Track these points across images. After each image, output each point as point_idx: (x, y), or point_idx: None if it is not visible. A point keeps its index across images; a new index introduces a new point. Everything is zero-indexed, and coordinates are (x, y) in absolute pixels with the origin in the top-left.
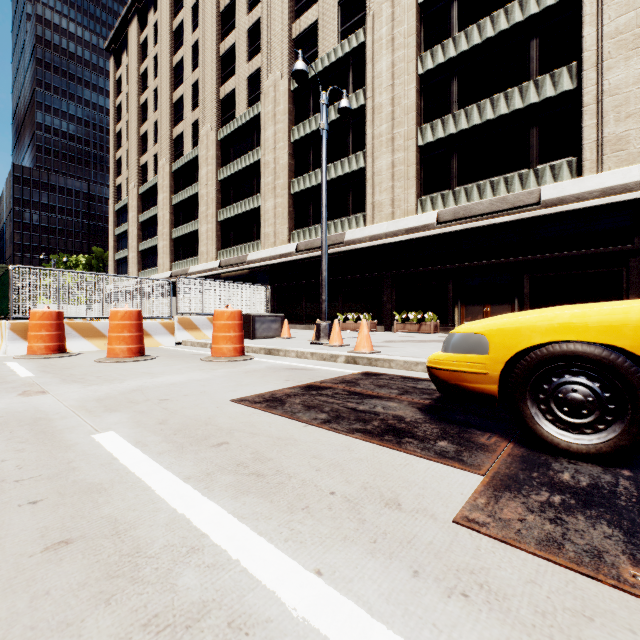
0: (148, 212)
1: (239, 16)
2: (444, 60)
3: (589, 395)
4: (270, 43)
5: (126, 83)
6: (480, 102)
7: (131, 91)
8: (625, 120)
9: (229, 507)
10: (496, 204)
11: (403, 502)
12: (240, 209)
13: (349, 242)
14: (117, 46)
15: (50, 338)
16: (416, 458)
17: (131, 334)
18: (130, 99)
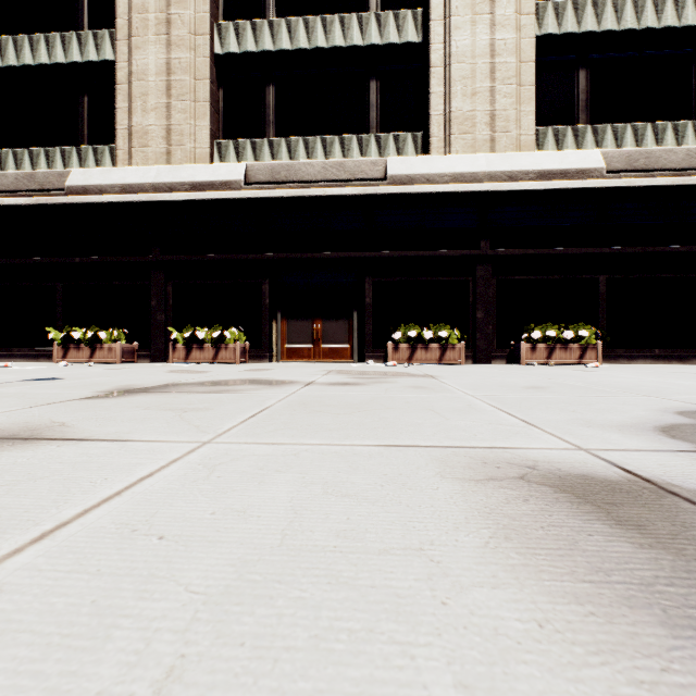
0: None
1: None
2: None
3: None
4: None
5: None
6: (309, 17)
7: None
8: (472, 97)
9: None
10: (332, 170)
11: None
12: None
13: (77, 190)
14: None
15: None
16: None
17: None
18: None
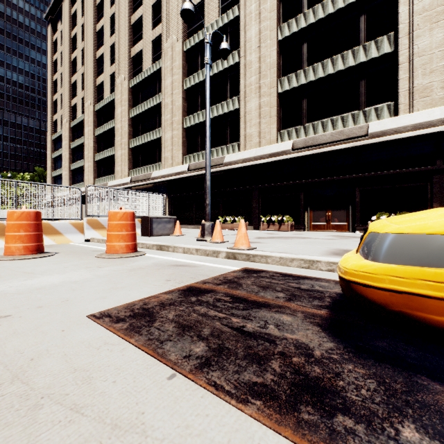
0: (77, 141)
1: None
2: (297, 30)
3: None
4: (168, 15)
5: (61, 44)
6: (323, 61)
7: (64, 50)
8: (429, 74)
9: None
10: (336, 136)
11: None
12: (146, 139)
13: (227, 163)
14: (54, 16)
15: None
16: None
17: (27, 233)
18: (63, 56)
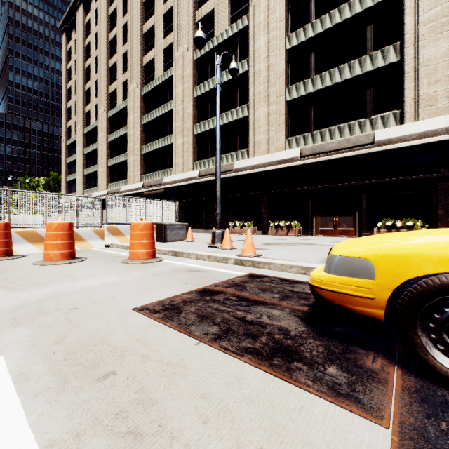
0: (91, 147)
1: (157, 5)
2: (305, 39)
3: None
4: (179, 25)
5: (75, 52)
6: (331, 70)
7: (78, 58)
8: (434, 84)
9: None
10: (342, 143)
11: None
12: (158, 145)
13: (237, 170)
14: (68, 25)
15: None
16: (309, 396)
17: (63, 242)
18: (77, 64)
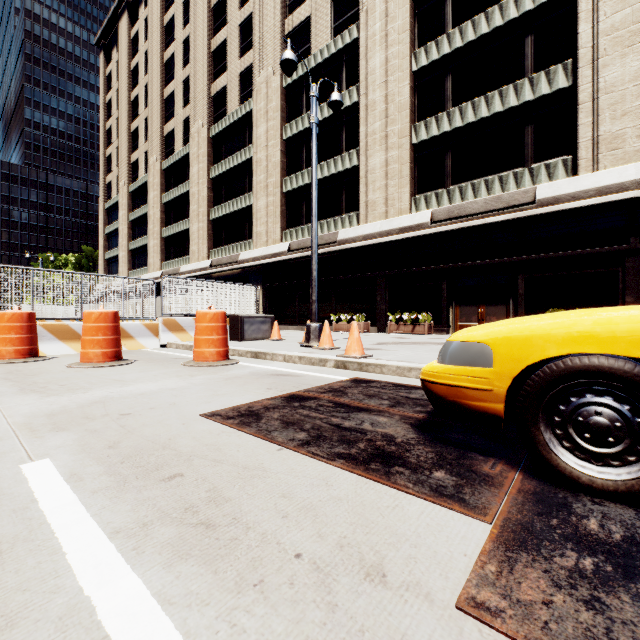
0: (139, 210)
1: (231, 11)
2: (438, 57)
3: (617, 419)
4: (262, 39)
5: (116, 79)
6: (475, 99)
7: (121, 87)
8: (621, 118)
9: (156, 583)
10: (491, 203)
11: (389, 571)
12: (232, 208)
13: (342, 241)
14: (107, 41)
15: (20, 341)
16: (407, 496)
17: (106, 337)
18: (120, 95)
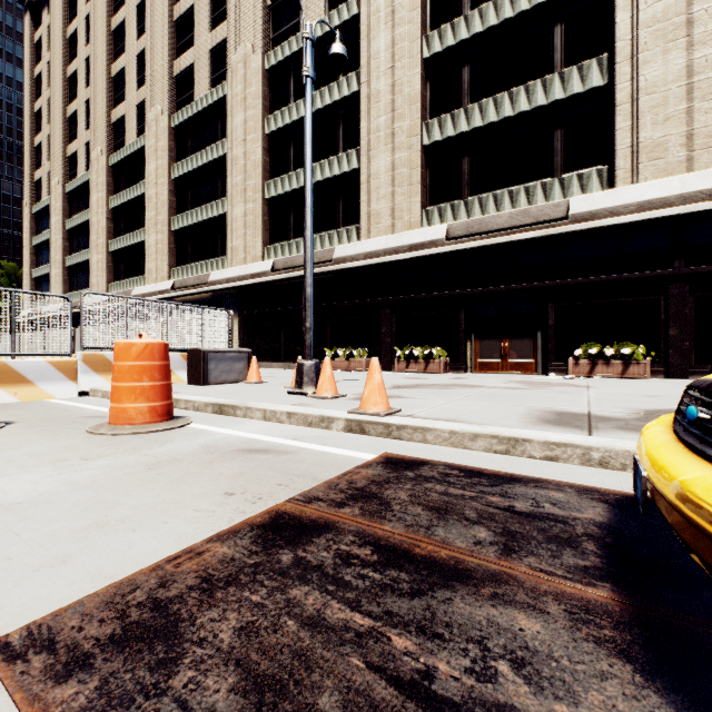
0: (78, 217)
1: None
2: (454, 42)
3: None
4: (239, 7)
5: (48, 48)
6: (497, 95)
7: (54, 58)
8: (663, 123)
9: None
10: (517, 218)
11: None
12: (200, 216)
13: (339, 260)
14: None
15: None
16: None
17: None
18: (53, 69)
